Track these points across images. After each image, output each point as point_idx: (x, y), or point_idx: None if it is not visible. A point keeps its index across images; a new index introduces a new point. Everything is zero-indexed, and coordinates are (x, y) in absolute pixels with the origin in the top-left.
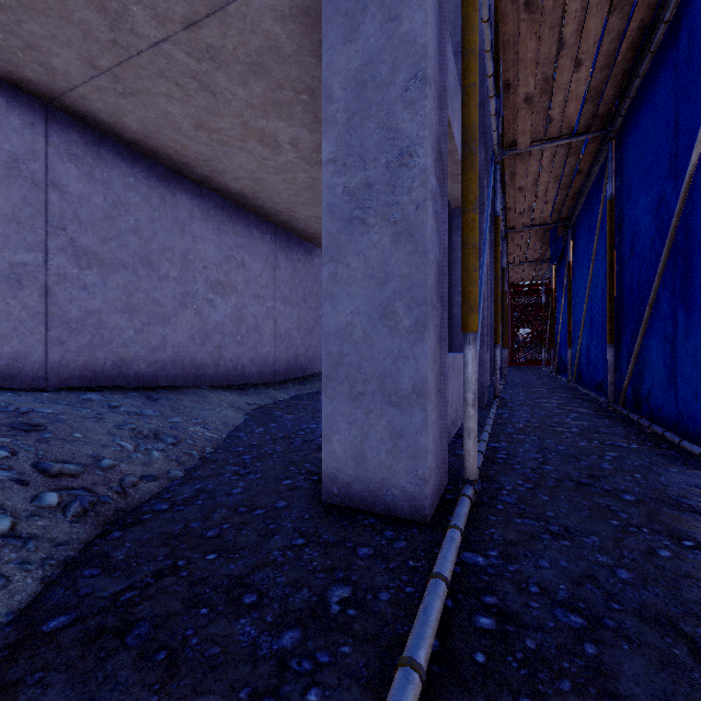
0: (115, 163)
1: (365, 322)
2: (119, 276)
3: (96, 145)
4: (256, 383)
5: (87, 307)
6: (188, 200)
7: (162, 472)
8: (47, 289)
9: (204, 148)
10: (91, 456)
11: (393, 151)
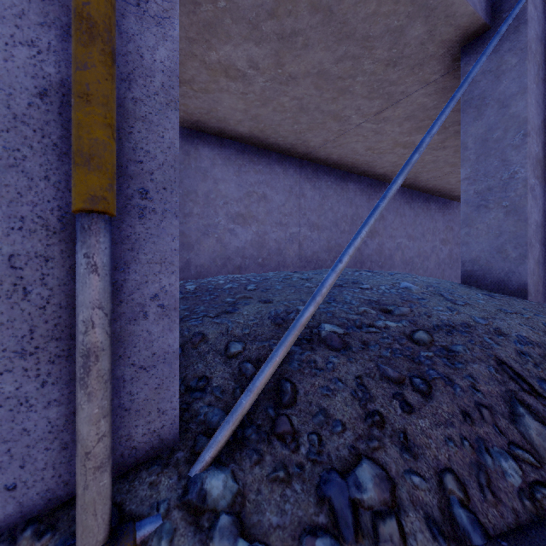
0: (415, 199)
1: None
2: (416, 243)
3: (411, 195)
4: None
5: (409, 256)
6: (434, 205)
7: None
8: (402, 250)
9: (454, 186)
10: None
11: None
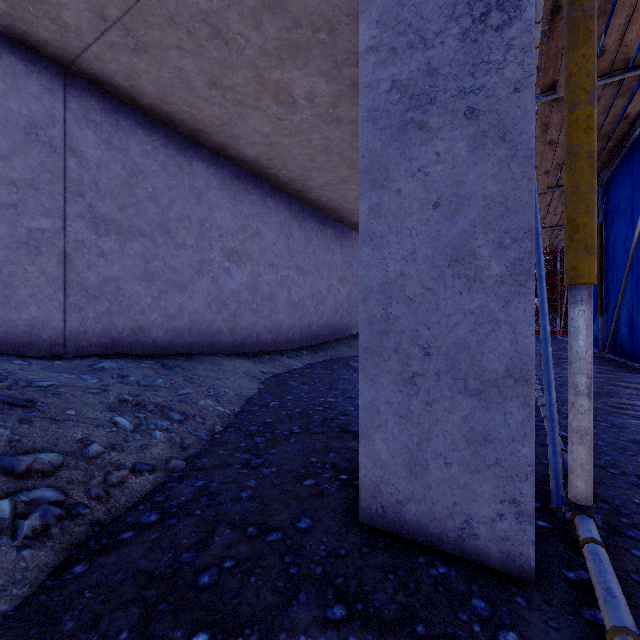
0: (133, 131)
1: (424, 271)
2: (137, 243)
3: (114, 112)
4: (271, 351)
5: (105, 274)
6: (205, 169)
7: (161, 460)
8: (65, 256)
9: (218, 110)
10: (78, 440)
11: (472, 12)
